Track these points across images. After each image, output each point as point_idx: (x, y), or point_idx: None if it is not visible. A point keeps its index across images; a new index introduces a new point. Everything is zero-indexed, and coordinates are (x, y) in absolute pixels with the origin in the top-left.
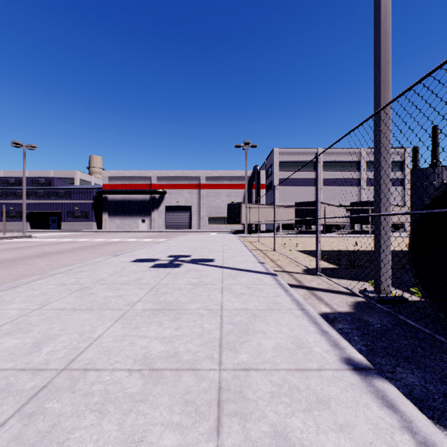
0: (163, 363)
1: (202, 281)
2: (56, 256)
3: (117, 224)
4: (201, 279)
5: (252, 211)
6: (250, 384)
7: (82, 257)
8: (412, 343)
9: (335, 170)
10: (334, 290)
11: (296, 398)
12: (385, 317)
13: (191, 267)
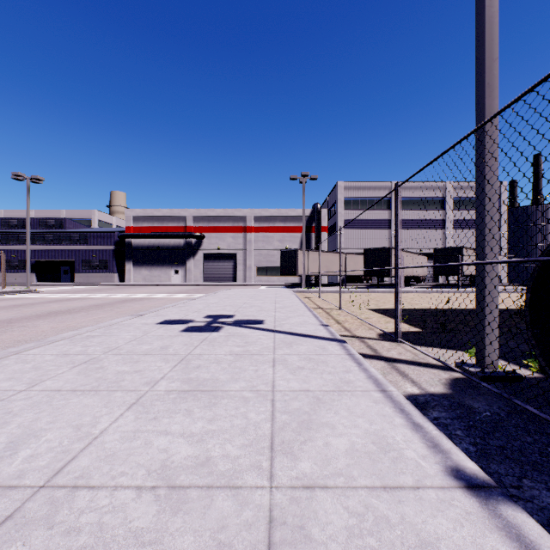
0: (188, 476)
1: (248, 350)
2: (64, 316)
3: (144, 276)
4: (246, 348)
5: (311, 260)
6: (316, 513)
7: (97, 317)
8: (538, 441)
9: (414, 208)
10: (421, 363)
11: (387, 539)
12: (495, 401)
13: (233, 331)
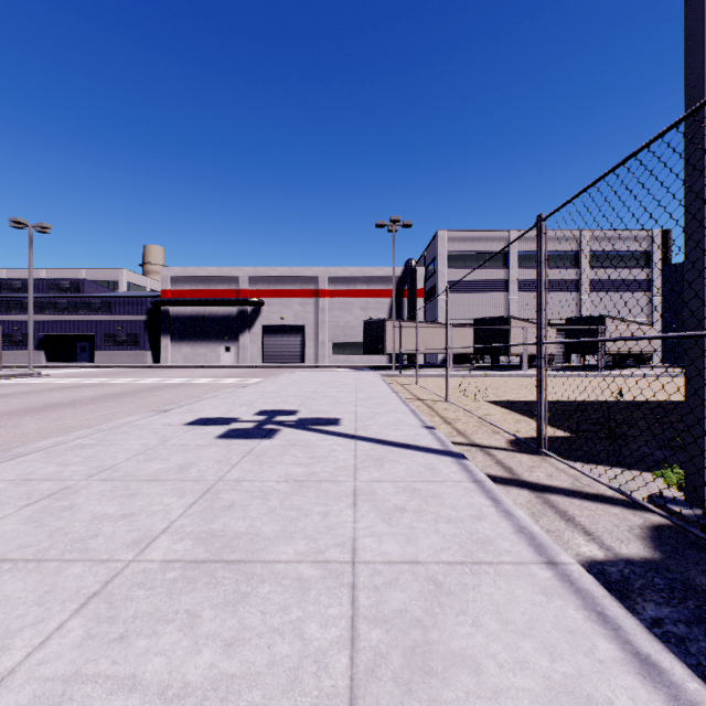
0: None
1: (314, 472)
2: (63, 411)
3: (185, 354)
4: (312, 468)
5: (403, 334)
6: None
7: (108, 412)
8: None
9: None
10: (588, 494)
11: None
12: None
13: (294, 438)
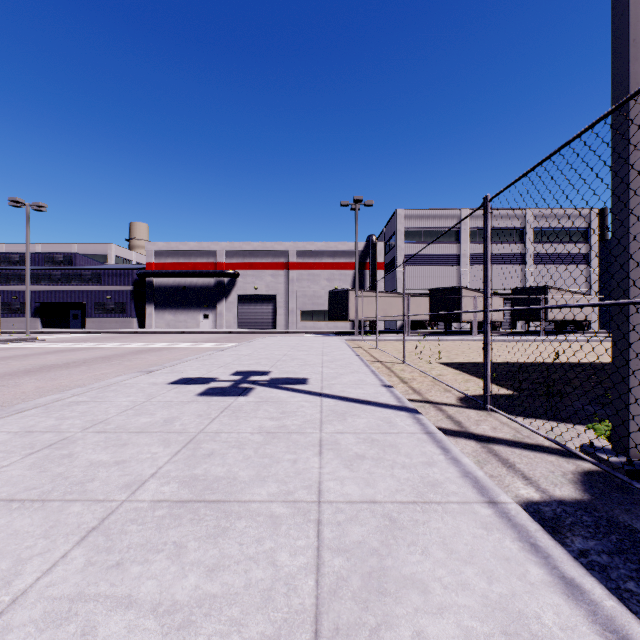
0: None
1: (285, 425)
2: (58, 372)
3: (168, 321)
4: (283, 421)
5: (365, 302)
6: None
7: (99, 373)
8: None
9: None
10: (528, 444)
11: None
12: None
13: (267, 395)
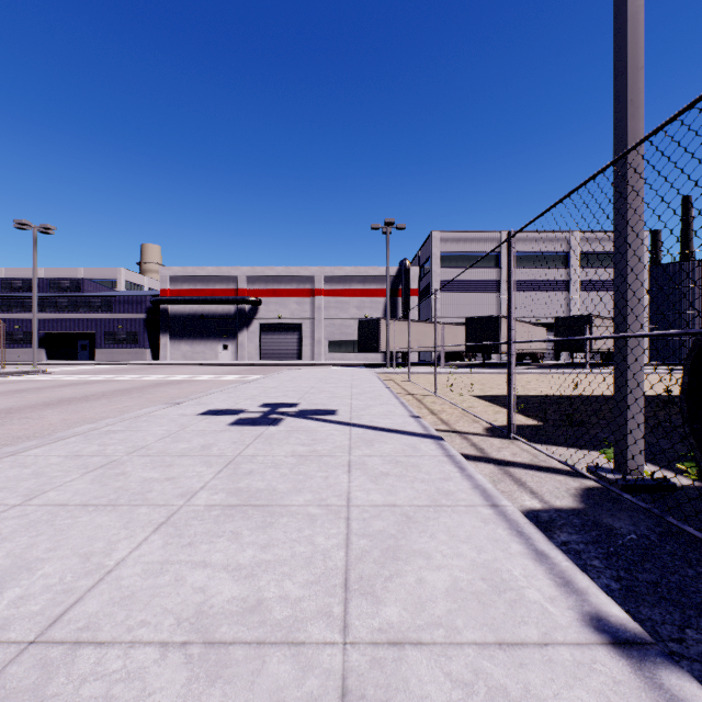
0: (232, 627)
1: (316, 449)
2: (80, 405)
3: (184, 352)
4: (314, 447)
5: (398, 332)
6: (406, 682)
7: (121, 406)
8: None
9: (529, 266)
10: (542, 467)
11: None
12: (642, 519)
13: (297, 425)
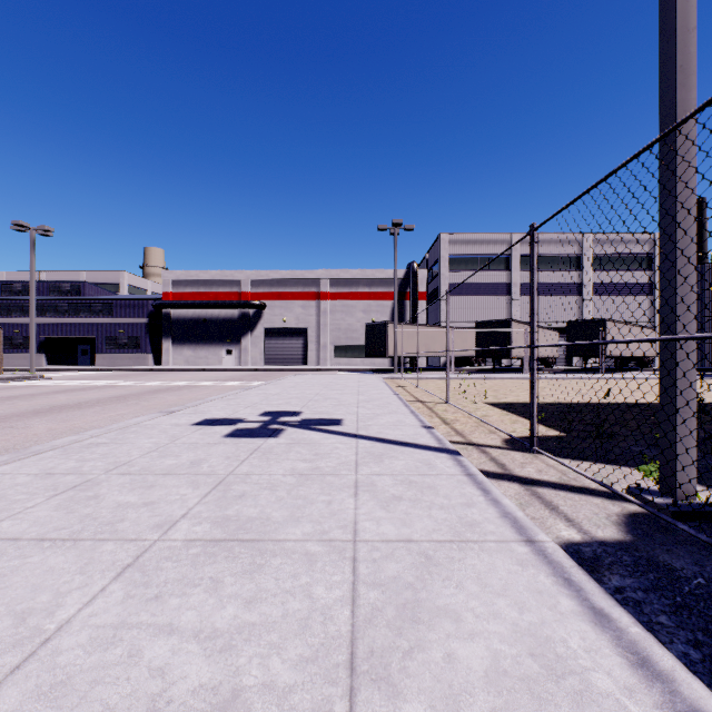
0: None
1: (318, 466)
2: (71, 413)
3: (187, 357)
4: (316, 463)
5: (405, 337)
6: None
7: (115, 414)
8: None
9: (541, 268)
10: (574, 486)
11: None
12: (705, 556)
13: (298, 437)
